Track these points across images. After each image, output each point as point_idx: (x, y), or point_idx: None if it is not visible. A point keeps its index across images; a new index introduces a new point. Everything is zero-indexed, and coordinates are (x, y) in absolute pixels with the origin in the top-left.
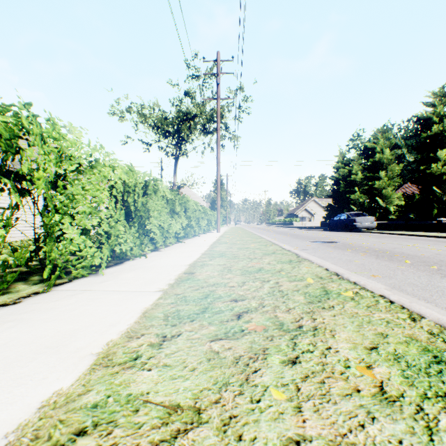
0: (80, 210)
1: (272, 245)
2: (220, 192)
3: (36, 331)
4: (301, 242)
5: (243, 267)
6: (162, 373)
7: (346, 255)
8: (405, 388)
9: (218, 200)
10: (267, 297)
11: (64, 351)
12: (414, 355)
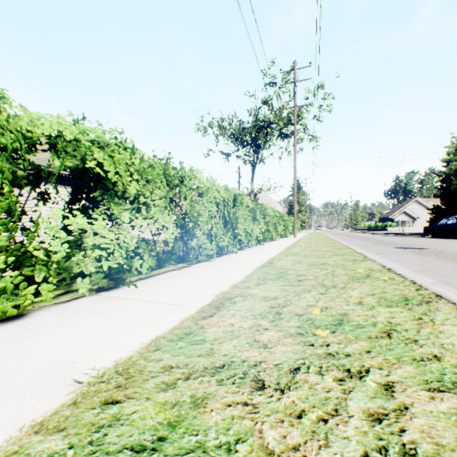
0: (202, 220)
1: (345, 249)
2: (298, 197)
3: (199, 278)
4: (382, 247)
5: (310, 262)
6: (260, 291)
7: (423, 260)
8: (373, 303)
9: (295, 206)
10: (321, 276)
11: (216, 283)
12: (393, 298)
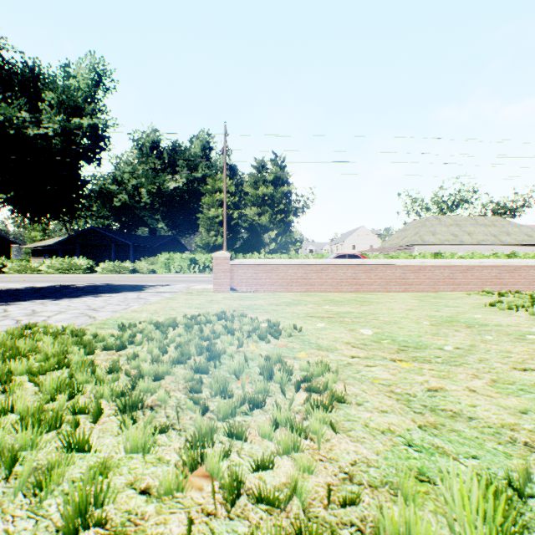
0: None
1: None
2: None
3: None
4: None
5: None
6: None
7: None
8: None
9: None
10: None
11: None
12: None
